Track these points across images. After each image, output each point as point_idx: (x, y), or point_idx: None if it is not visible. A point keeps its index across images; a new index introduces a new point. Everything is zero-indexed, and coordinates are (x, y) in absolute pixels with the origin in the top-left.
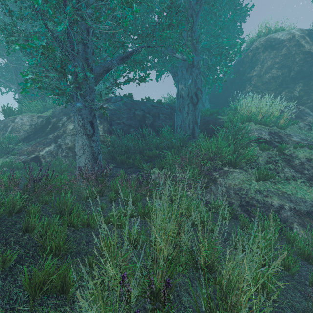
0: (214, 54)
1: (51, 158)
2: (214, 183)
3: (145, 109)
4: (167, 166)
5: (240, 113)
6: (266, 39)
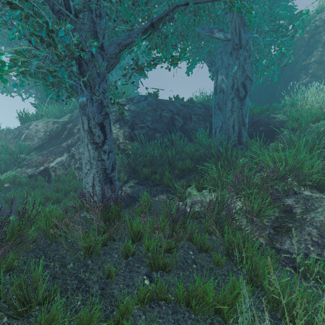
0: (268, 30)
1: (63, 170)
2: (291, 217)
3: (173, 109)
4: (210, 186)
5: (304, 109)
6: None
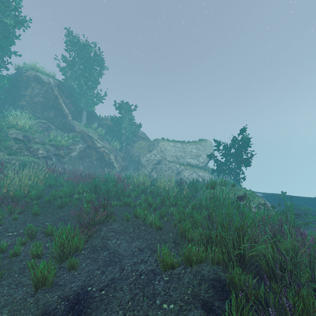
0: None
1: None
2: None
3: None
4: None
5: (8, 121)
6: (36, 75)
